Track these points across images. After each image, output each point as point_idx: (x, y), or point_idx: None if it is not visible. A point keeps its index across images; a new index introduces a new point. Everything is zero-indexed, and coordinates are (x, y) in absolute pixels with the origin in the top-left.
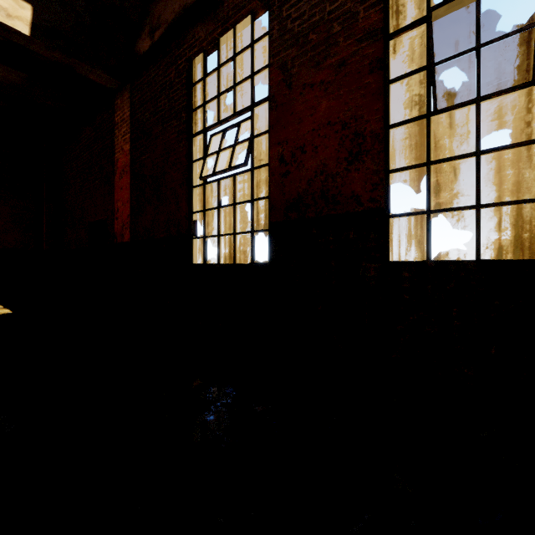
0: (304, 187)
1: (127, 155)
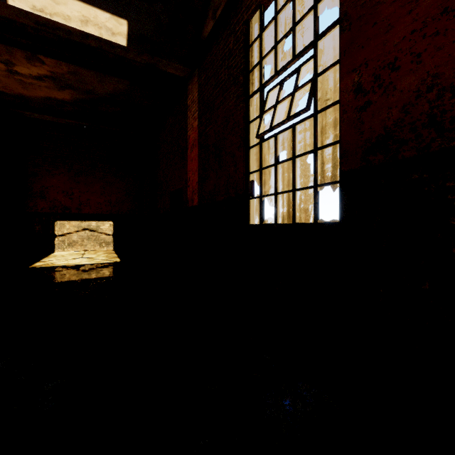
0: (396, 117)
1: (196, 131)
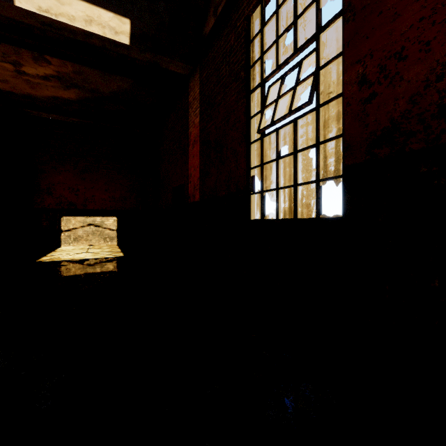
0: (403, 108)
1: (197, 127)
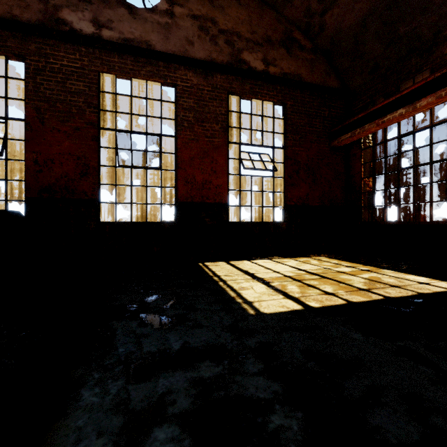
0: (54, 181)
1: None
